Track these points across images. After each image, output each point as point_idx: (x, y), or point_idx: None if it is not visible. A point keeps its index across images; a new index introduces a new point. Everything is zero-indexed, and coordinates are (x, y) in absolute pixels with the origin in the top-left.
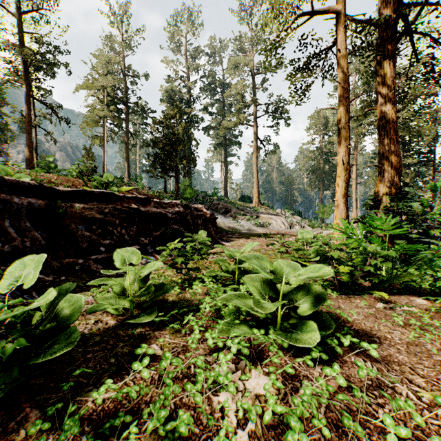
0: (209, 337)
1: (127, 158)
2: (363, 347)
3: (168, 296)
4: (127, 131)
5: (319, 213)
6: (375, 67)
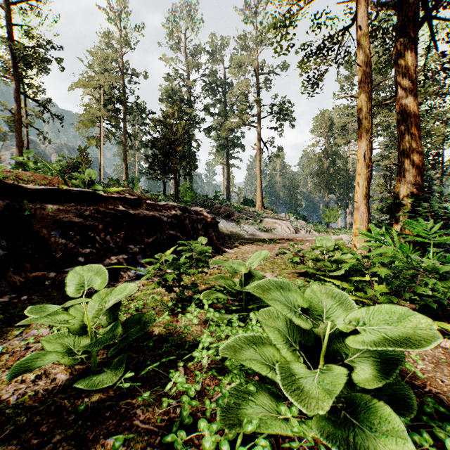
0: (205, 431)
1: (125, 160)
2: None
3: (154, 326)
4: (124, 131)
5: (325, 218)
6: (394, 55)
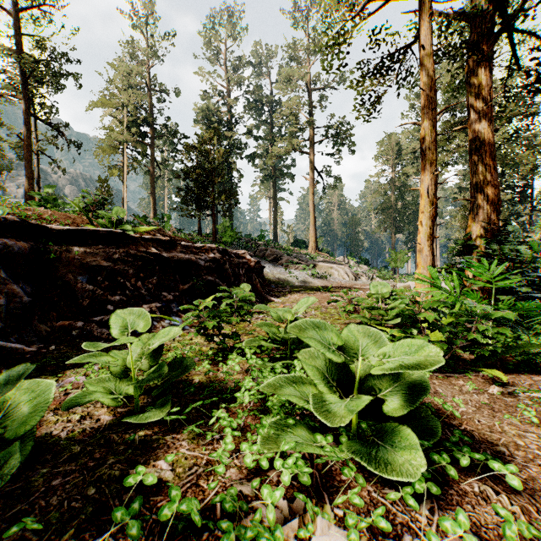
0: (246, 451)
1: (153, 193)
2: (487, 464)
3: (193, 375)
4: (152, 159)
5: (391, 262)
6: (466, 74)
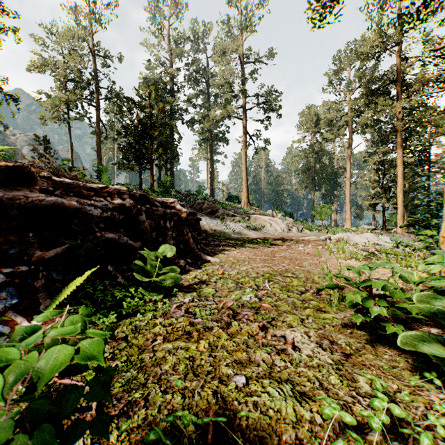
0: None
1: (99, 151)
2: None
3: None
4: (98, 120)
5: (316, 215)
6: None
